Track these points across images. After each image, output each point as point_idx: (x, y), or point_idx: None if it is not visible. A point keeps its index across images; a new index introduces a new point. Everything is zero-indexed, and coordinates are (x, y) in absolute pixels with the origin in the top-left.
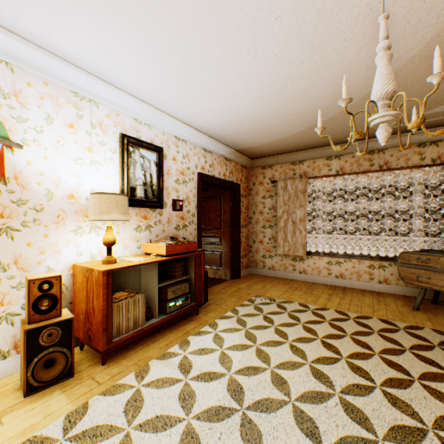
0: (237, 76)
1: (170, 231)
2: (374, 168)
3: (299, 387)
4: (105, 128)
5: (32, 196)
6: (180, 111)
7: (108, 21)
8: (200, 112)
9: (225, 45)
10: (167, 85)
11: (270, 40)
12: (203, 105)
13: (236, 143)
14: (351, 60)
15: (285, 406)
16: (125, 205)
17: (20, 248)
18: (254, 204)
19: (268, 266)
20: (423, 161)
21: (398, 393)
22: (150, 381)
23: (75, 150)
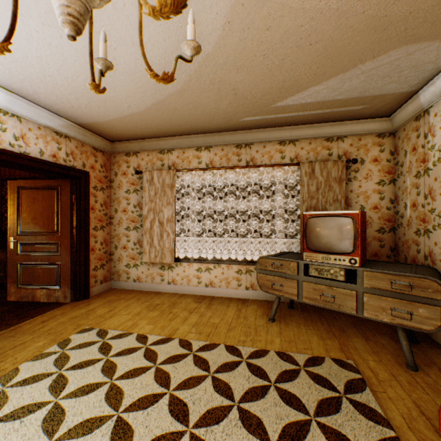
0: None
1: None
2: (242, 163)
3: None
4: None
5: None
6: None
7: None
8: None
9: None
10: None
11: None
12: None
13: (70, 112)
14: None
15: None
16: None
17: None
18: (116, 199)
19: (134, 277)
20: (284, 160)
21: None
22: None
23: None
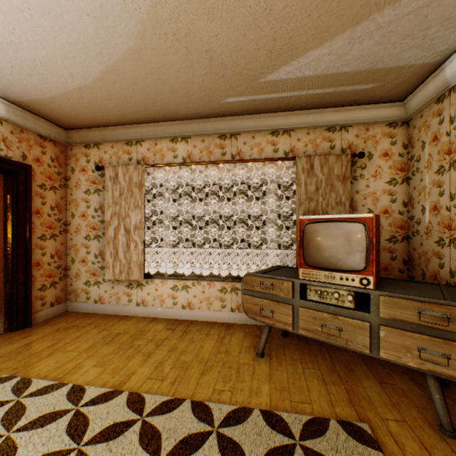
0: None
1: None
2: (226, 158)
3: None
4: None
5: None
6: None
7: None
8: None
9: None
10: None
11: None
12: None
13: None
14: None
15: None
16: None
17: None
18: (73, 202)
19: (95, 297)
20: (277, 154)
21: None
22: None
23: None
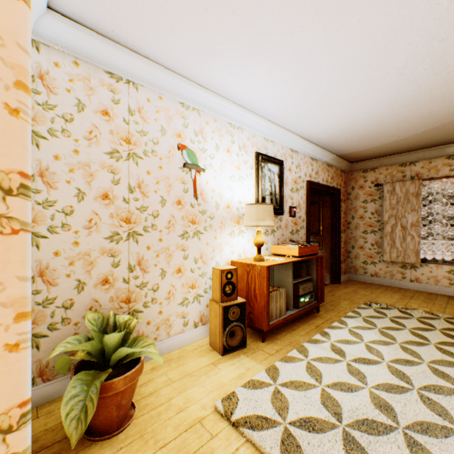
0: (374, 92)
1: (286, 235)
2: None
3: None
4: (246, 149)
5: (208, 207)
6: (300, 126)
7: (280, 69)
8: (319, 125)
9: (374, 69)
10: (301, 107)
11: (424, 58)
12: (326, 119)
13: (341, 149)
14: None
15: None
16: (272, 213)
17: (203, 247)
18: (352, 208)
19: (370, 272)
20: None
21: None
22: (313, 358)
23: (230, 169)
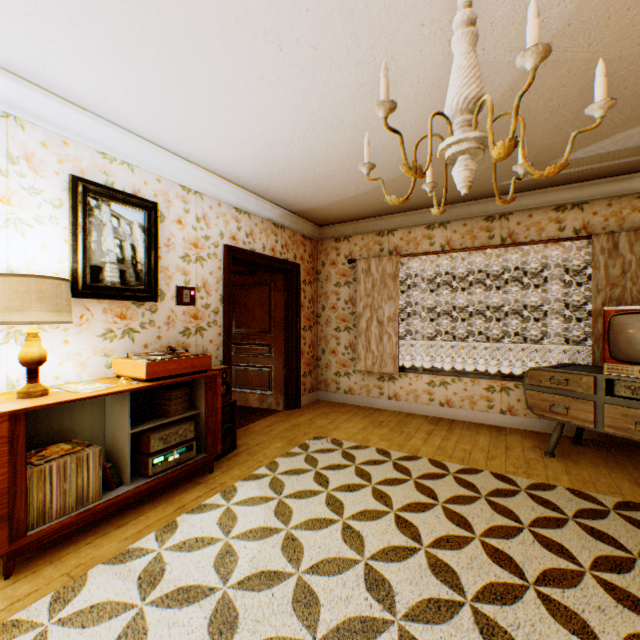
0: (260, 84)
1: (172, 338)
2: (494, 242)
3: (337, 610)
4: (38, 165)
5: None
6: (183, 143)
7: None
8: (216, 146)
9: (223, 23)
10: (146, 96)
11: (299, 18)
12: (219, 135)
13: (290, 201)
14: (438, 62)
15: None
16: (59, 296)
17: None
18: (323, 294)
19: (344, 388)
20: (562, 233)
21: (499, 614)
22: (74, 612)
23: None
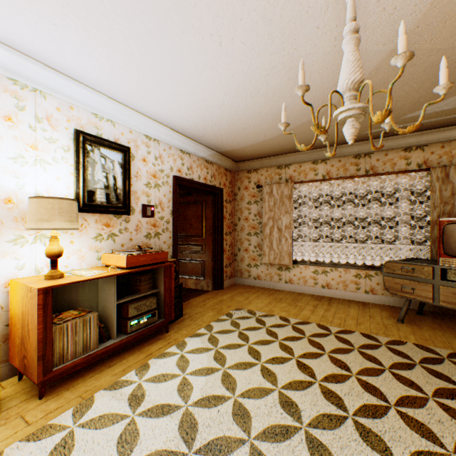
0: (204, 67)
1: (139, 239)
2: (360, 173)
3: (262, 420)
4: (54, 123)
5: None
6: (148, 107)
7: None
8: (170, 108)
9: (183, 28)
10: (127, 76)
11: (234, 24)
12: (173, 101)
13: (217, 145)
14: (327, 52)
15: (242, 446)
16: (72, 211)
17: None
18: (239, 210)
19: (254, 275)
20: (409, 167)
21: (372, 424)
22: (89, 420)
23: (13, 146)
